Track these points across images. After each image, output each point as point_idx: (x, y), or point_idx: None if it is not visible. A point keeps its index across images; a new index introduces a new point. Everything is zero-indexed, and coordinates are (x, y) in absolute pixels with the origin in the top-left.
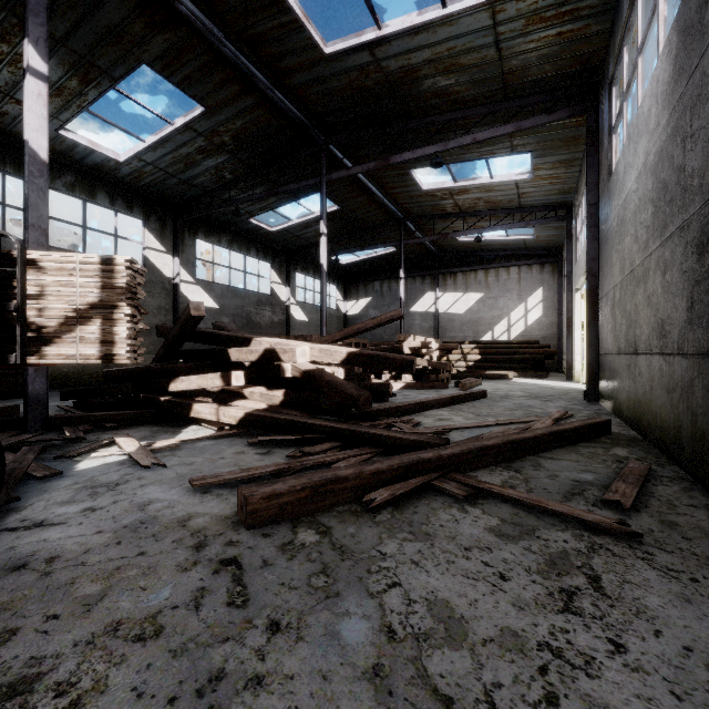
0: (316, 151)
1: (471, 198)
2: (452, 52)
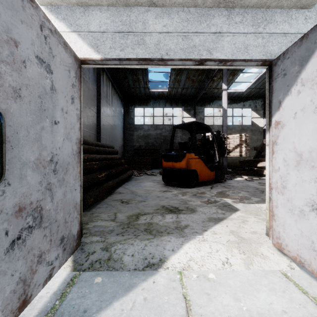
0: None
1: None
2: None
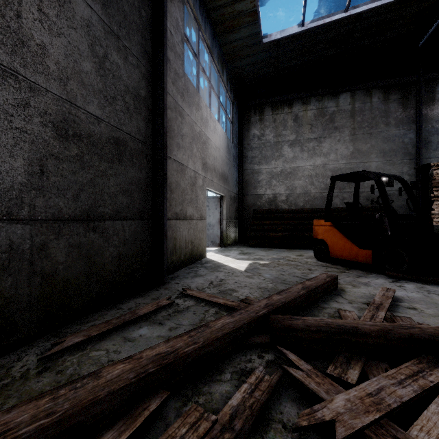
0: None
1: None
2: None
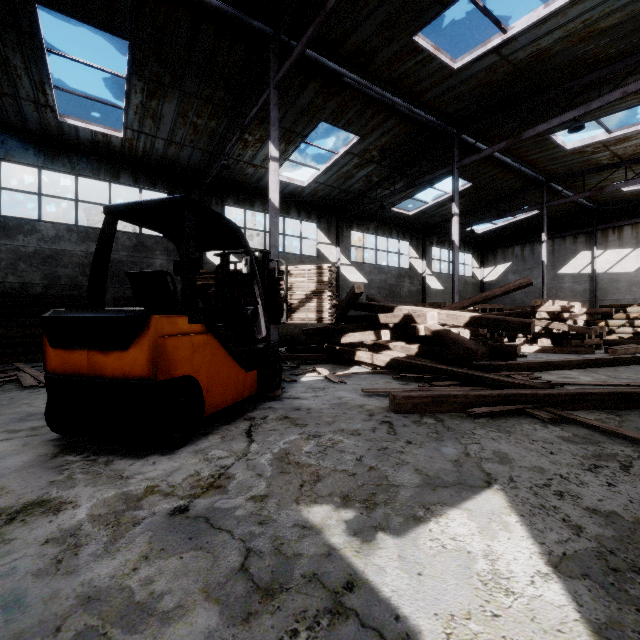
0: (448, 143)
1: (634, 145)
2: (588, 22)
